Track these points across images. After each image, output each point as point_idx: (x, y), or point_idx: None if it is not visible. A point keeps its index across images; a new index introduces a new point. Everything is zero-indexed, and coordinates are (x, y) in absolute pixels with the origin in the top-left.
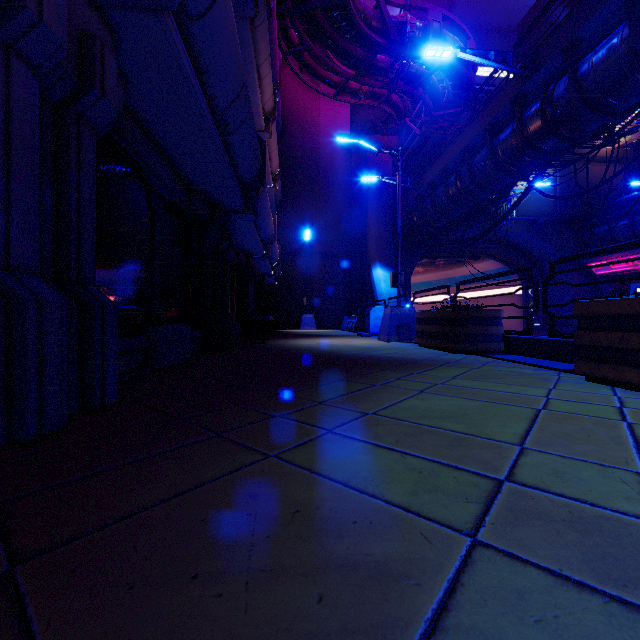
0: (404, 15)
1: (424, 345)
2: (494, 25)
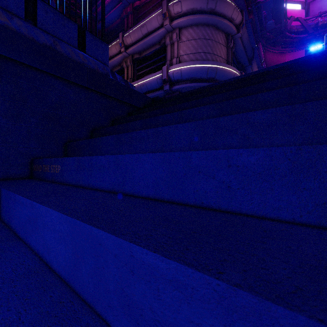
0: (317, 19)
1: None
2: None
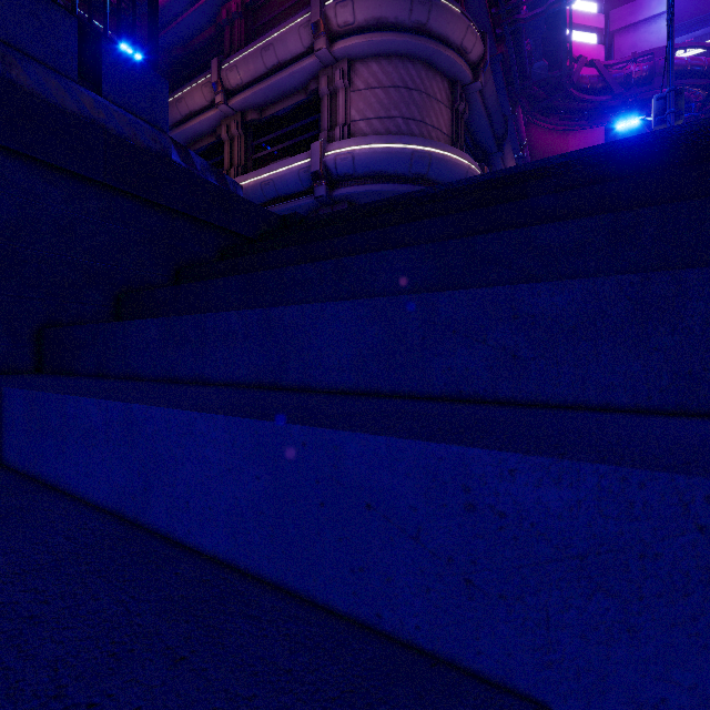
0: (629, 67)
1: None
2: None
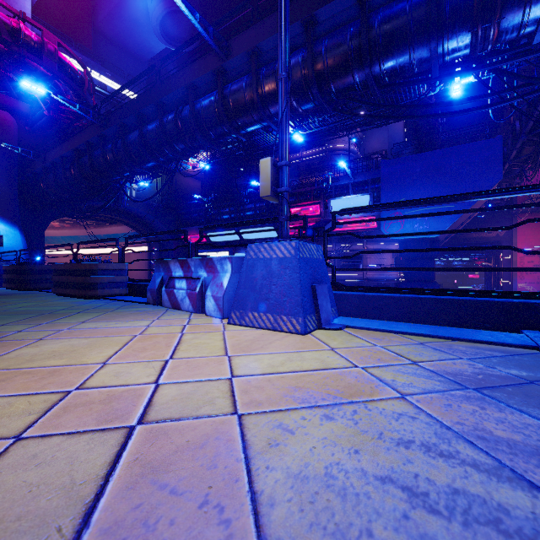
0: (18, 23)
1: (9, 288)
2: (130, 50)
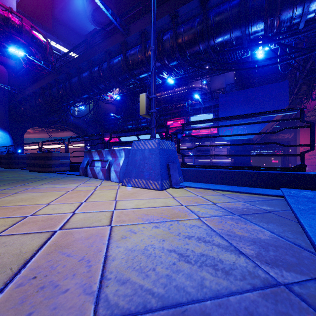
0: (8, 14)
1: (2, 167)
2: (74, 29)
